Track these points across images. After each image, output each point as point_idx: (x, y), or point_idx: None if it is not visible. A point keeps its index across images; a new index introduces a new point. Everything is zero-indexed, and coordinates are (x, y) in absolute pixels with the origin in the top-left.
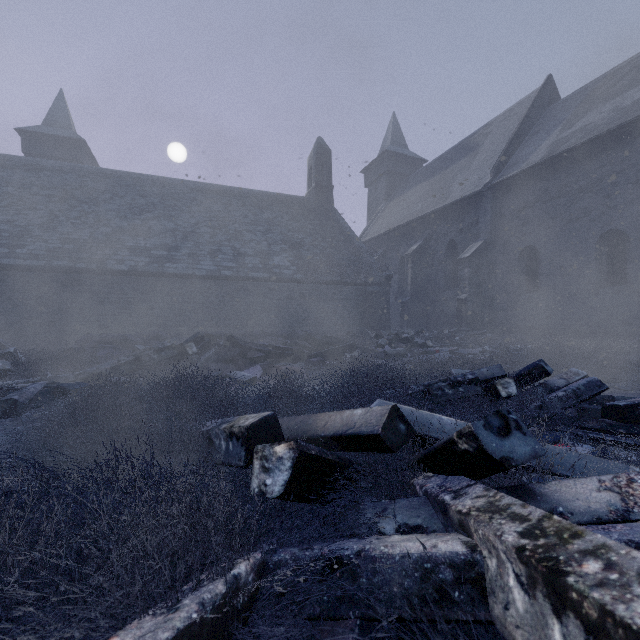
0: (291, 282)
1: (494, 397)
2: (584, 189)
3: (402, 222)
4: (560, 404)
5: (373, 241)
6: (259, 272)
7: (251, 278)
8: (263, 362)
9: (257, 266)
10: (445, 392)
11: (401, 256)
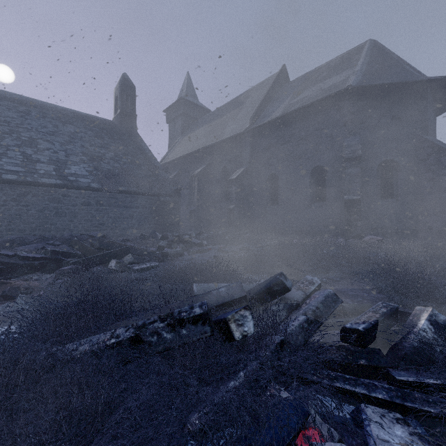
0: (87, 190)
1: (227, 338)
2: (304, 138)
3: (192, 151)
4: (302, 335)
5: (171, 163)
6: (51, 178)
7: (41, 183)
8: (2, 276)
9: (50, 173)
10: (163, 337)
11: (191, 176)
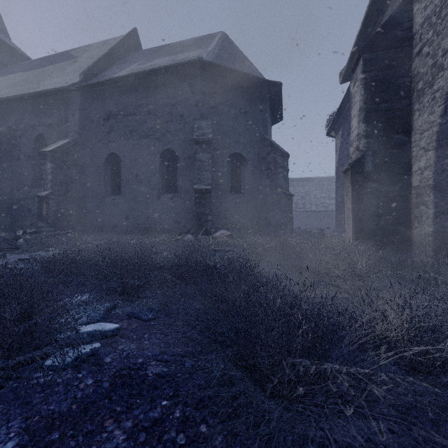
0: None
1: None
2: (152, 112)
3: None
4: None
5: None
6: None
7: None
8: None
9: None
10: None
11: None
